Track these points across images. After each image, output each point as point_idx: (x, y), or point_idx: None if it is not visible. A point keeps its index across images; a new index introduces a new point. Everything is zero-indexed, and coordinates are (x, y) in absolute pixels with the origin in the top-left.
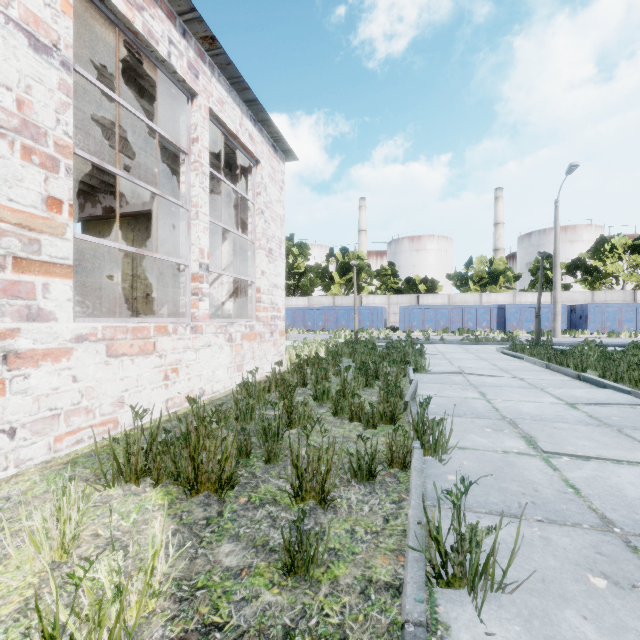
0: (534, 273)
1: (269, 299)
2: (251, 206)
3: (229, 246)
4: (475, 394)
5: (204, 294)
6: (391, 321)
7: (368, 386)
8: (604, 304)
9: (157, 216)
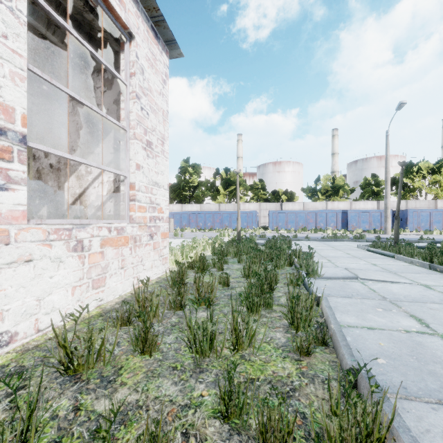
0: (363, 187)
1: (147, 198)
2: (124, 89)
3: (109, 143)
4: (411, 321)
5: (14, 179)
6: (262, 222)
7: (265, 307)
8: (419, 209)
9: (36, 113)
